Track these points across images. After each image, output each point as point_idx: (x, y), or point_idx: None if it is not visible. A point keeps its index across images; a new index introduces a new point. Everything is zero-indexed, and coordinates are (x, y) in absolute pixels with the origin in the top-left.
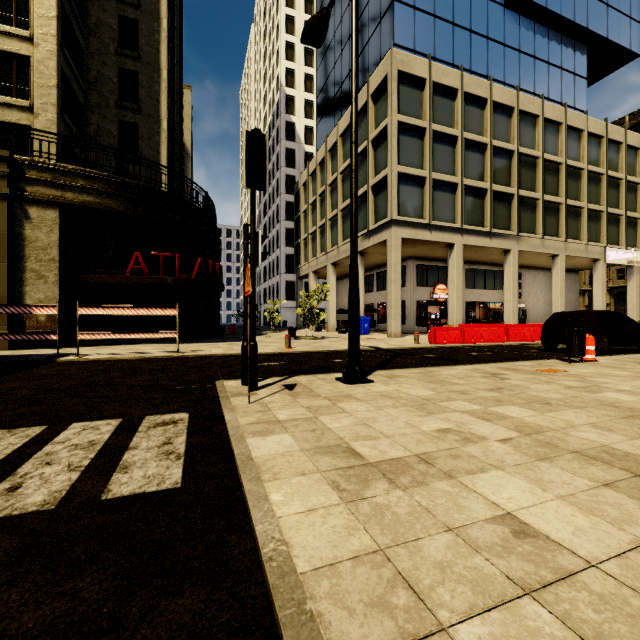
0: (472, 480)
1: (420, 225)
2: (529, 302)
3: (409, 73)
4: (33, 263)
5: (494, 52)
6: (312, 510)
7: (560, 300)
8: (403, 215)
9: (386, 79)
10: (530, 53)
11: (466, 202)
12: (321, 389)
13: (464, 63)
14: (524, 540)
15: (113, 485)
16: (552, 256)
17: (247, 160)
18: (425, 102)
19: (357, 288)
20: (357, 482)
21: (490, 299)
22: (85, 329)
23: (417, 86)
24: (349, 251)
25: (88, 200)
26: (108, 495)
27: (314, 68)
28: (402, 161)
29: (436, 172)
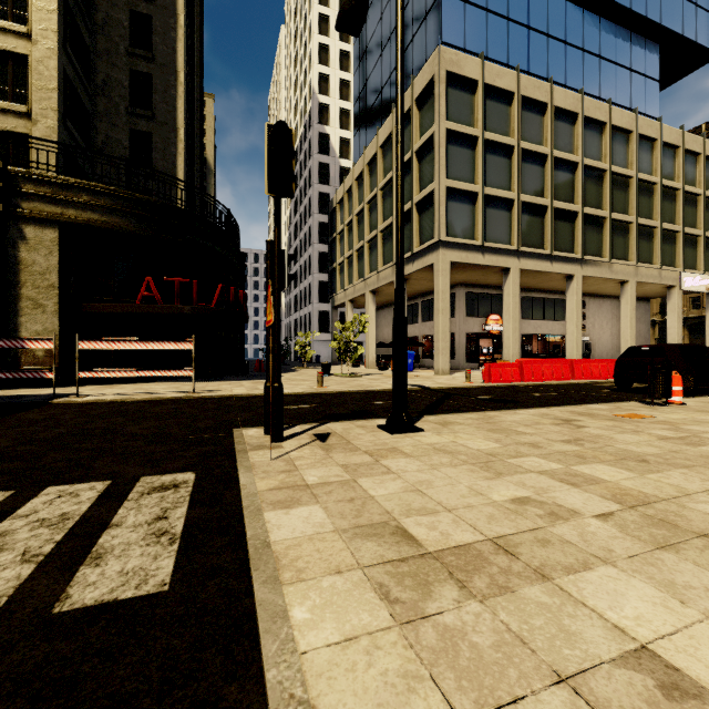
0: (575, 583)
1: (471, 247)
2: (594, 334)
3: (459, 74)
4: (29, 290)
5: (555, 51)
6: (351, 639)
7: (630, 332)
8: (452, 236)
9: (432, 81)
10: (595, 52)
11: (523, 221)
12: (360, 440)
13: (521, 64)
14: (683, 704)
15: (75, 587)
16: (621, 282)
17: (270, 160)
18: (477, 107)
19: (403, 317)
20: (414, 586)
21: (550, 331)
22: (90, 365)
23: (468, 89)
24: (390, 277)
25: (93, 218)
26: (64, 605)
27: (351, 73)
28: (451, 174)
29: (489, 187)
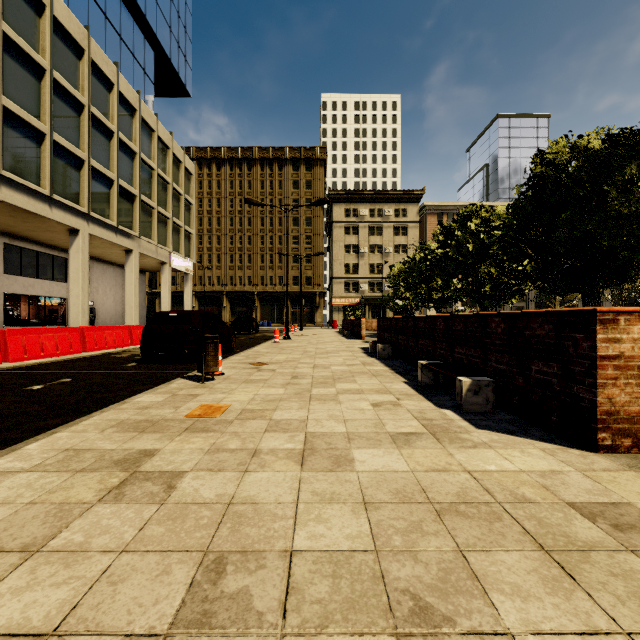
0: None
1: None
2: (98, 300)
3: None
4: None
5: None
6: None
7: (135, 299)
8: None
9: None
10: (102, 7)
11: (8, 136)
12: None
13: None
14: None
15: None
16: (126, 250)
17: None
18: None
19: None
20: None
21: (47, 292)
22: None
23: None
24: None
25: None
26: None
27: None
28: None
29: None
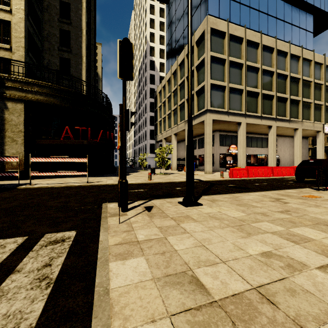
0: None
1: (222, 112)
2: (281, 154)
3: (216, 29)
4: (9, 133)
5: (262, 18)
6: None
7: (299, 153)
8: (213, 107)
9: (204, 33)
10: (282, 19)
11: (247, 100)
12: (169, 210)
13: (246, 24)
14: None
15: None
16: (294, 129)
17: (120, 60)
18: (225, 45)
19: (192, 145)
20: None
21: (260, 153)
22: (39, 169)
23: (221, 36)
24: (183, 127)
25: (40, 98)
26: None
27: (164, 32)
28: (213, 77)
29: (231, 83)
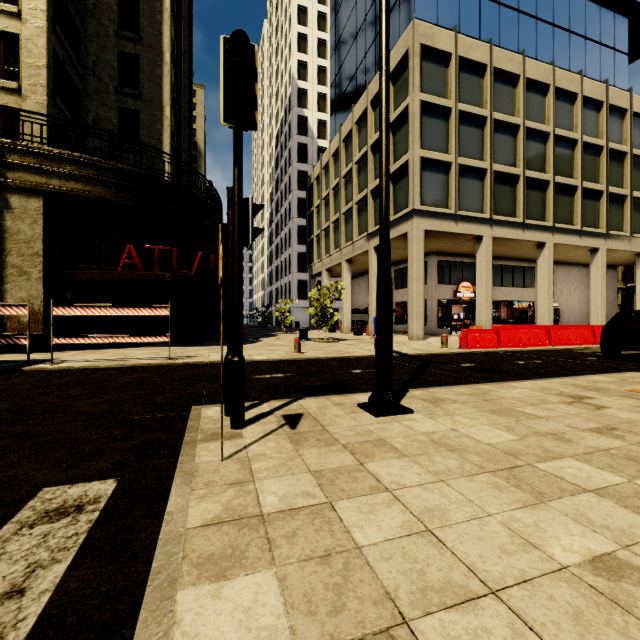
0: None
1: (445, 216)
2: (562, 301)
3: (433, 47)
4: (14, 258)
5: (525, 26)
6: None
7: (600, 298)
8: (426, 205)
9: (407, 55)
10: (565, 27)
11: (496, 190)
12: (338, 426)
13: (492, 38)
14: None
15: None
16: (591, 250)
17: (226, 82)
18: (450, 79)
19: (389, 278)
20: None
21: (519, 298)
22: (74, 331)
23: (441, 62)
24: (365, 246)
25: (76, 188)
26: None
27: (327, 60)
28: (425, 145)
29: (462, 157)
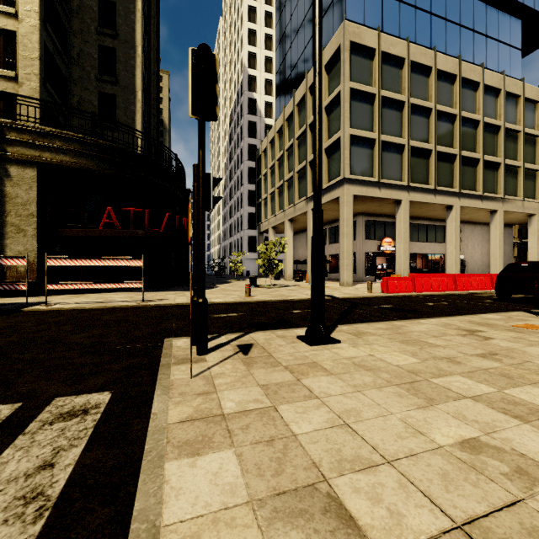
0: None
1: (370, 183)
2: (467, 254)
3: (360, 44)
4: (13, 218)
5: (437, 26)
6: None
7: (498, 252)
8: (354, 174)
9: (339, 50)
10: (470, 27)
11: (412, 162)
12: (281, 353)
13: (409, 36)
14: None
15: None
16: (491, 211)
17: (193, 83)
18: (375, 70)
19: (321, 236)
20: None
21: (432, 251)
22: (63, 279)
23: (367, 56)
24: (304, 208)
25: (64, 160)
26: None
27: (273, 51)
28: (353, 124)
29: (385, 134)
